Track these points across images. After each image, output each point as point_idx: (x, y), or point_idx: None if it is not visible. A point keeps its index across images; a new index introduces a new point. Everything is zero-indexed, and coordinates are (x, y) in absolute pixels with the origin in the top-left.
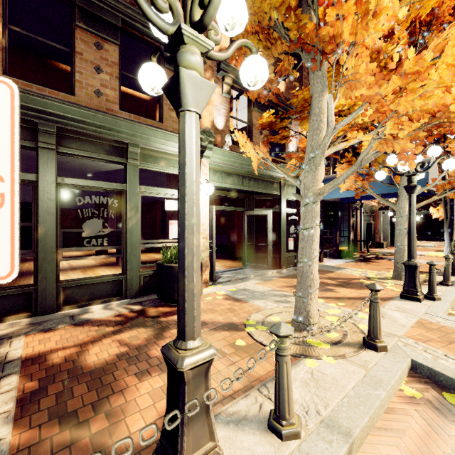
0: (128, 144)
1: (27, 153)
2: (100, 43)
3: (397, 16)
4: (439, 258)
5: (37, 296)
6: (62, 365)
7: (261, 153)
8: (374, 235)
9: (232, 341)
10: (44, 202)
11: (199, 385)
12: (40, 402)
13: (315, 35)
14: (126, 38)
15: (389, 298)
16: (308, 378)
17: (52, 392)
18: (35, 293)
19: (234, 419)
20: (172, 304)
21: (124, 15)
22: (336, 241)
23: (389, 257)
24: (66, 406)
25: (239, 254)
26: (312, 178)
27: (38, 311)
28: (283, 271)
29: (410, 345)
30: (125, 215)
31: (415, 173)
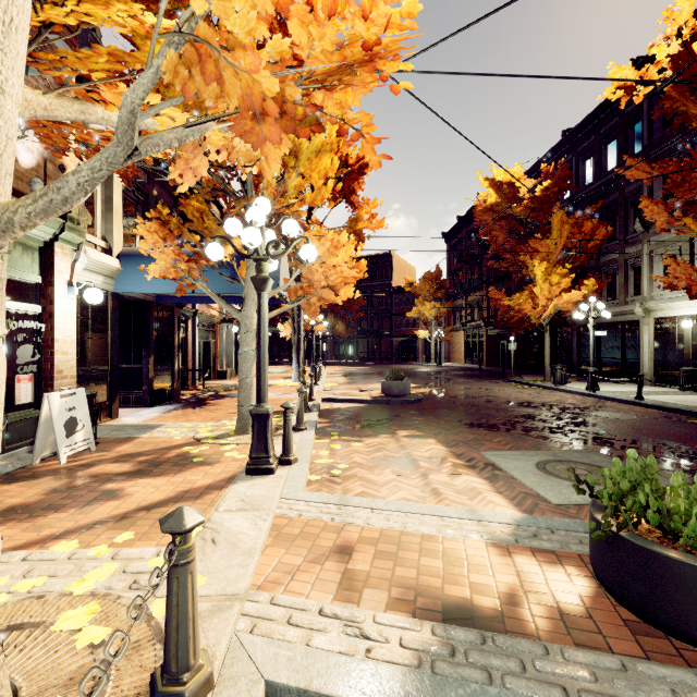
0: None
1: None
2: None
3: None
4: (289, 388)
5: None
6: None
7: None
8: (215, 360)
9: None
10: None
11: None
12: None
13: None
14: None
15: (229, 479)
16: None
17: None
18: None
19: None
20: None
21: None
22: (149, 374)
23: (234, 392)
24: None
25: None
26: None
27: None
28: None
29: (263, 620)
30: None
31: (267, 258)
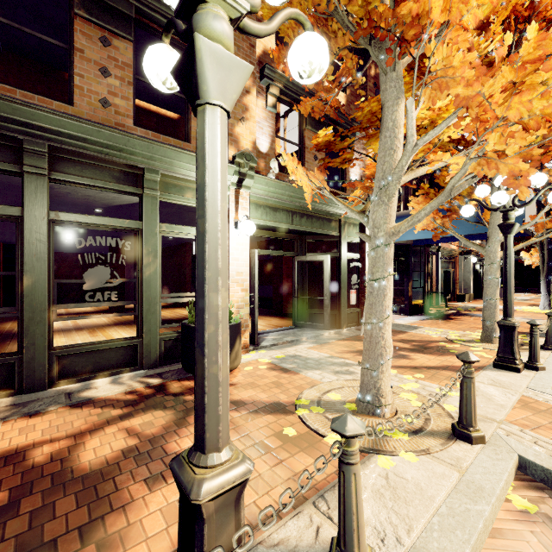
0: (144, 170)
1: (14, 181)
2: (107, 38)
3: None
4: (535, 314)
5: (22, 368)
6: (46, 465)
7: (317, 181)
8: (453, 286)
9: (279, 429)
10: (31, 244)
11: (226, 521)
12: (6, 526)
13: (391, 15)
14: (148, 40)
15: (479, 367)
16: (381, 485)
17: (27, 509)
18: (20, 365)
19: (280, 551)
20: None
21: (139, 3)
22: (408, 293)
23: (474, 312)
24: (43, 531)
25: (288, 309)
26: (384, 213)
27: (24, 387)
28: (343, 331)
29: (514, 435)
30: (141, 262)
31: (513, 208)
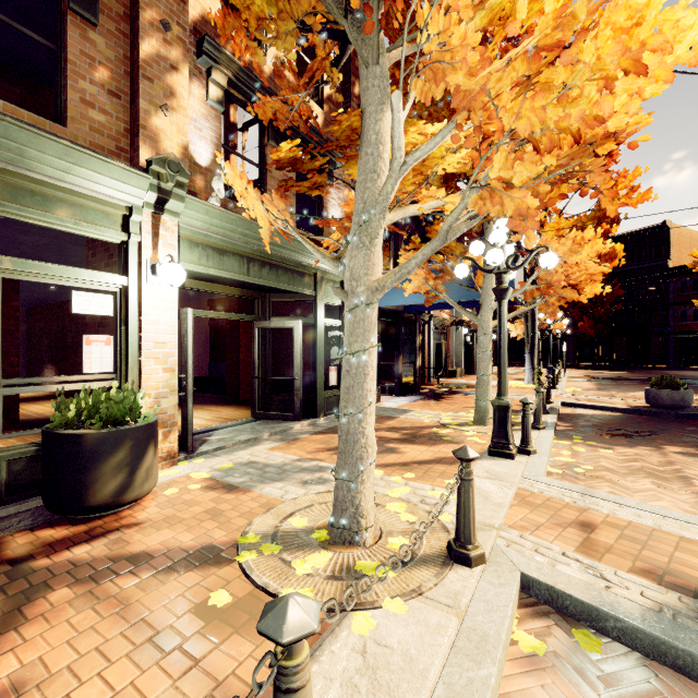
0: None
1: None
2: None
3: (494, 10)
4: (521, 389)
5: None
6: None
7: (275, 210)
8: (445, 360)
9: (203, 596)
10: None
11: None
12: None
13: None
14: None
15: None
16: (356, 669)
17: None
18: None
19: None
20: (80, 517)
21: None
22: (399, 370)
23: (466, 390)
24: None
25: (248, 394)
26: (365, 260)
27: None
28: (320, 421)
29: (515, 543)
30: None
31: (507, 270)
